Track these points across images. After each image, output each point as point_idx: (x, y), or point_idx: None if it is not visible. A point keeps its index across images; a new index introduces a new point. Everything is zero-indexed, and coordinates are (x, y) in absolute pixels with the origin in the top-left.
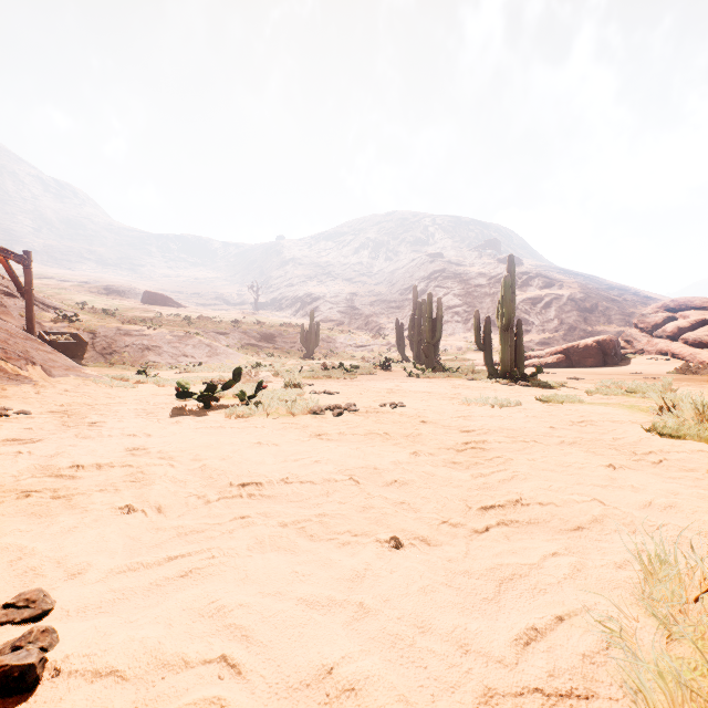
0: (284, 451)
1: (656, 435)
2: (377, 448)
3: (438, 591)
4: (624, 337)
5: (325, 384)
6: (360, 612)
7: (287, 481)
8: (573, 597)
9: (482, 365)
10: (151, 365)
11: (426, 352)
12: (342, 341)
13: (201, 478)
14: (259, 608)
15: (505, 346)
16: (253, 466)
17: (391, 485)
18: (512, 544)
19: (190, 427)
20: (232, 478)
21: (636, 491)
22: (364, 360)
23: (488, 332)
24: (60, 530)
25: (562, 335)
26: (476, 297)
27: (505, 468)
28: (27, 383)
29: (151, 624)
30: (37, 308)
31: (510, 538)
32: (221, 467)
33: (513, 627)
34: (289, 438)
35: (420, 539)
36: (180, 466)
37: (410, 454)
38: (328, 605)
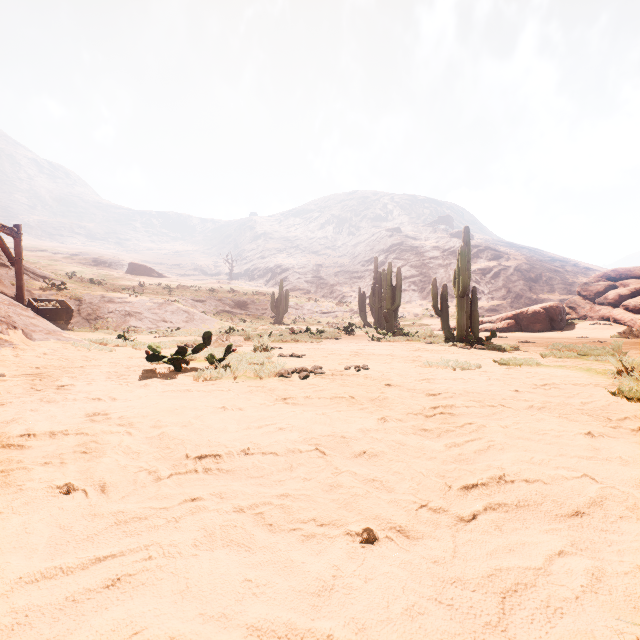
0: (248, 417)
1: (623, 399)
2: (344, 413)
3: (427, 613)
4: (568, 304)
5: (293, 347)
6: None
7: (248, 452)
8: (602, 624)
9: (438, 330)
10: (132, 330)
11: (386, 317)
12: (309, 308)
13: (158, 448)
14: None
15: (461, 312)
16: (215, 433)
17: (359, 456)
18: (506, 537)
19: (157, 390)
20: (190, 449)
21: (626, 464)
22: (329, 325)
23: (445, 299)
24: None
25: (509, 303)
26: (431, 268)
27: (479, 437)
28: (7, 346)
29: None
30: (27, 277)
31: (502, 528)
32: (180, 435)
33: None
34: (254, 402)
35: (398, 529)
36: (138, 433)
37: (378, 420)
38: (286, 637)
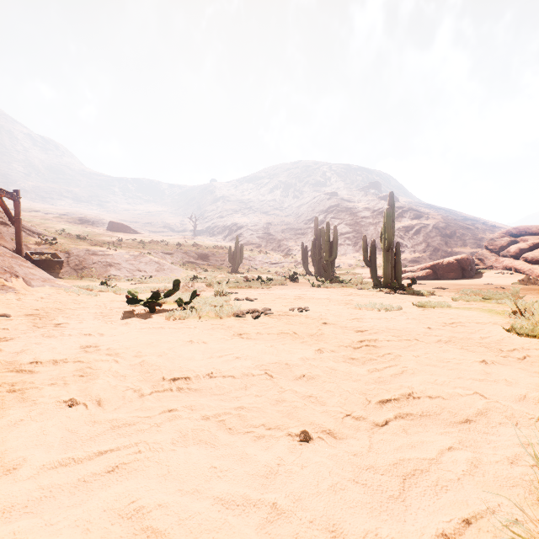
0: (211, 349)
1: (515, 334)
2: (288, 346)
3: (347, 489)
4: (477, 256)
5: (247, 292)
6: (273, 513)
7: (211, 376)
8: (475, 496)
9: (368, 278)
10: (112, 278)
11: (325, 267)
12: (260, 259)
13: (140, 372)
14: (176, 509)
15: (386, 263)
16: (184, 361)
17: (300, 379)
18: (410, 438)
19: (136, 328)
20: (165, 373)
21: (510, 385)
22: (277, 274)
23: (373, 252)
24: (7, 423)
25: (428, 255)
26: (362, 225)
27: (395, 364)
28: (10, 292)
29: (69, 528)
30: (24, 233)
31: (407, 431)
32: (157, 363)
33: (423, 533)
34: (215, 337)
35: (327, 432)
36: (123, 361)
37: (315, 351)
38: (242, 505)
